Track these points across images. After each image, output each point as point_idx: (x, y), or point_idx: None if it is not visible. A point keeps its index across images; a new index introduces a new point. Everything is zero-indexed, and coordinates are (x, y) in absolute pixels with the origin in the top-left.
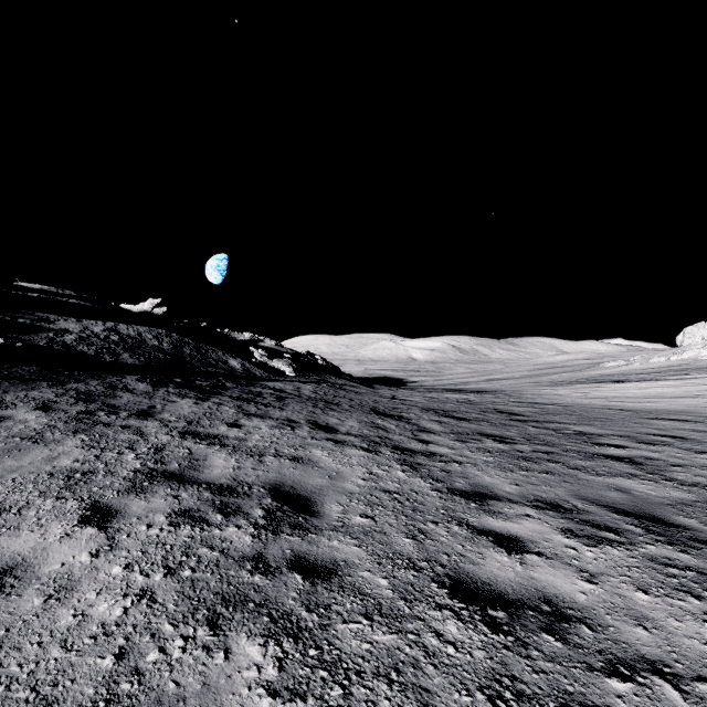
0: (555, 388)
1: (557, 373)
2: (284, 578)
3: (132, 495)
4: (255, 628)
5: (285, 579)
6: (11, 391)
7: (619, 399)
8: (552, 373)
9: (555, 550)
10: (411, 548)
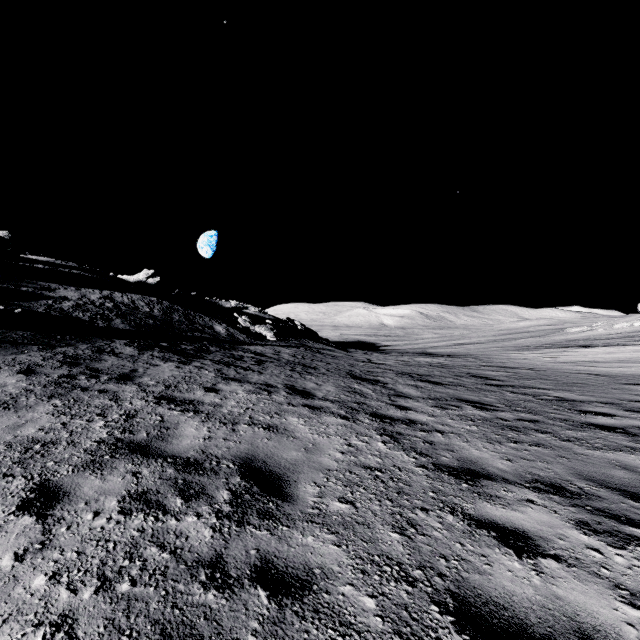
0: (522, 352)
1: (521, 338)
2: (245, 596)
3: (87, 472)
4: None
5: (246, 597)
6: (1, 355)
7: (589, 363)
8: (517, 338)
9: (575, 553)
10: (400, 548)
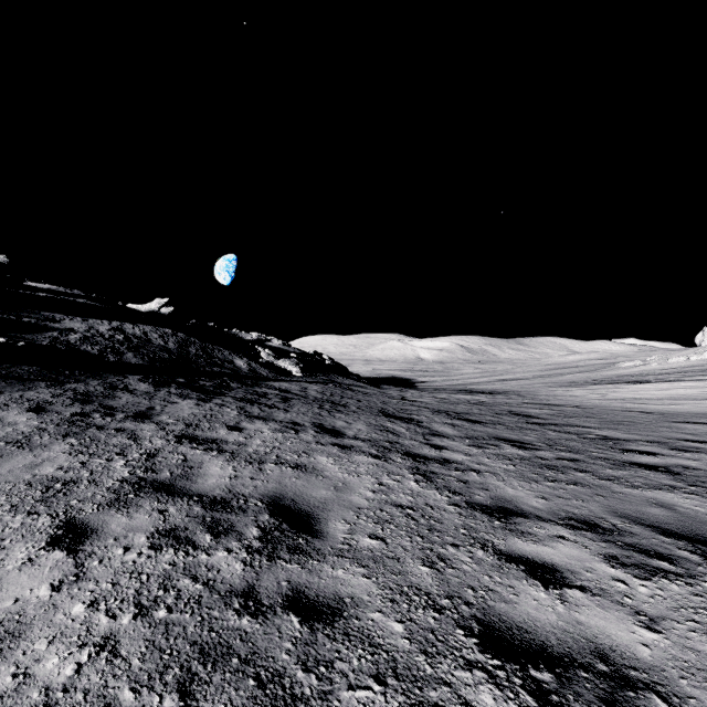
0: (569, 389)
1: (570, 374)
2: (278, 621)
3: (113, 510)
4: (237, 696)
5: (279, 623)
6: (7, 391)
7: (640, 401)
8: (565, 374)
9: (600, 584)
10: (429, 580)
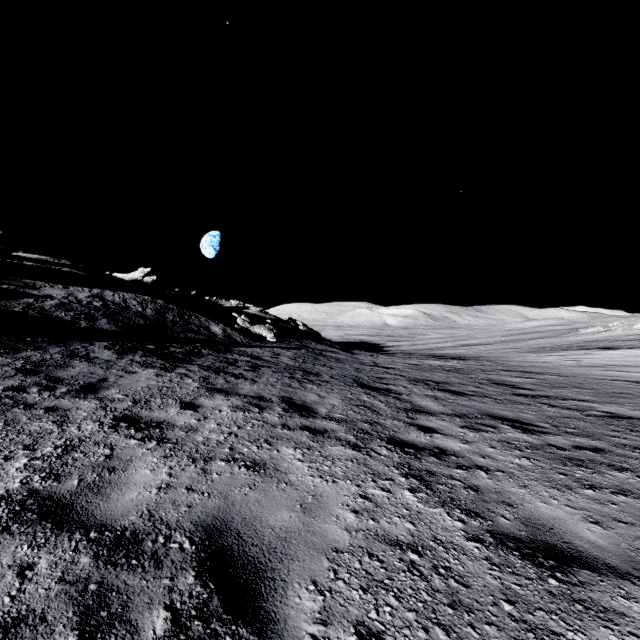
0: (539, 354)
1: (532, 339)
2: None
3: None
4: None
5: None
6: None
7: (619, 368)
8: (528, 339)
9: None
10: None
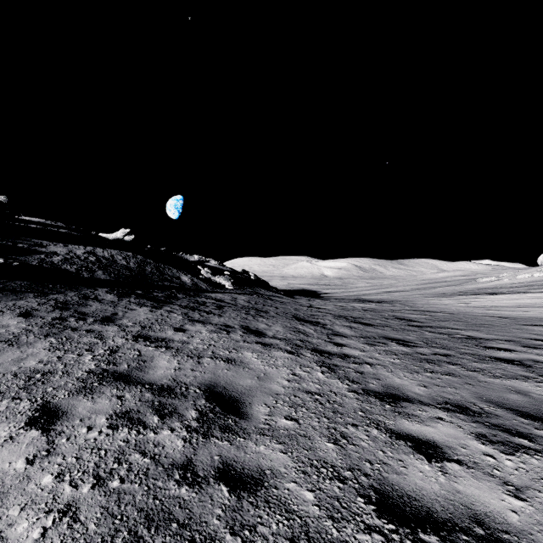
0: (440, 299)
1: (440, 287)
2: (210, 490)
3: (80, 395)
4: None
5: (211, 491)
6: (3, 301)
7: (495, 308)
8: (436, 287)
9: (474, 458)
10: (334, 454)
